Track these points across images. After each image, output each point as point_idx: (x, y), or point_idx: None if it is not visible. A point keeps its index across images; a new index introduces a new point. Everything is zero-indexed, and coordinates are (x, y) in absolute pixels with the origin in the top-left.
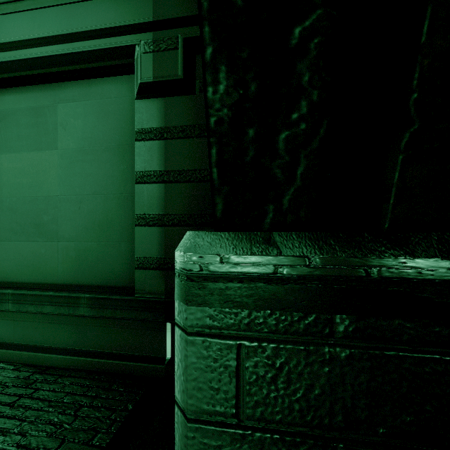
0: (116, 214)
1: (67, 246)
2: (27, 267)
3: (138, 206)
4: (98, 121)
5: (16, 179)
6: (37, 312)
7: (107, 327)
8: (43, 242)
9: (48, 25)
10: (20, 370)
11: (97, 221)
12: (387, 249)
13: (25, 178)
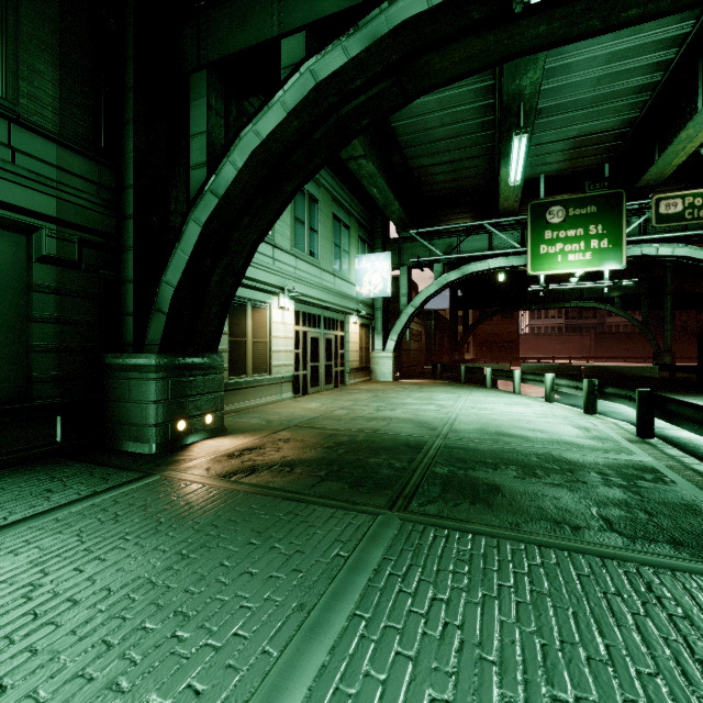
0: None
1: None
2: None
3: (37, 338)
4: None
5: None
6: None
7: (1, 433)
8: None
9: None
10: None
11: None
12: (195, 357)
13: None
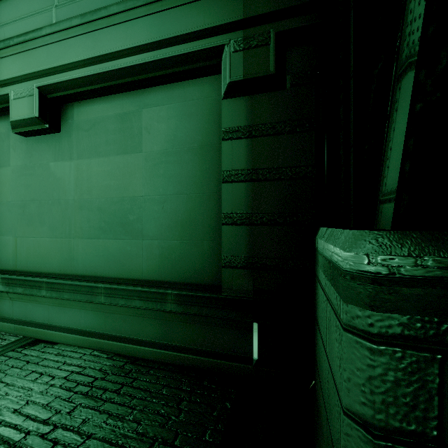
0: (198, 213)
1: (151, 244)
2: (114, 263)
3: (225, 205)
4: (181, 124)
5: (104, 181)
6: (127, 306)
7: (193, 323)
8: (129, 240)
9: (139, 35)
10: (114, 359)
11: (180, 220)
12: None
13: (112, 180)
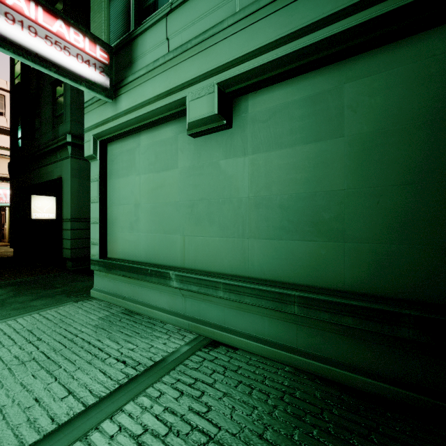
0: (444, 208)
1: (357, 248)
2: (302, 268)
3: None
4: (410, 92)
5: (288, 175)
6: (332, 321)
7: None
8: (323, 242)
9: None
10: (319, 383)
11: (408, 218)
12: None
13: (299, 173)
